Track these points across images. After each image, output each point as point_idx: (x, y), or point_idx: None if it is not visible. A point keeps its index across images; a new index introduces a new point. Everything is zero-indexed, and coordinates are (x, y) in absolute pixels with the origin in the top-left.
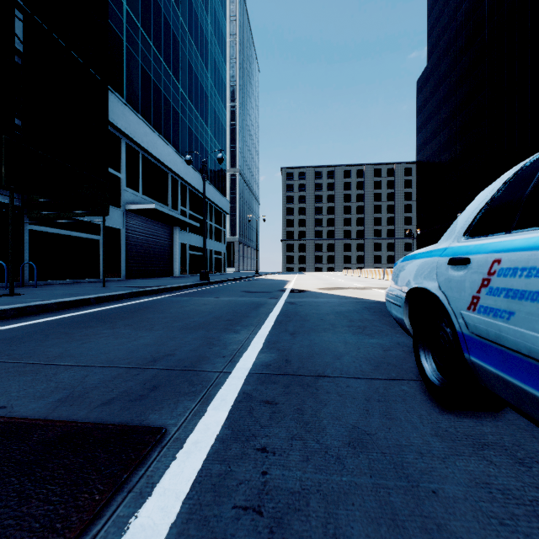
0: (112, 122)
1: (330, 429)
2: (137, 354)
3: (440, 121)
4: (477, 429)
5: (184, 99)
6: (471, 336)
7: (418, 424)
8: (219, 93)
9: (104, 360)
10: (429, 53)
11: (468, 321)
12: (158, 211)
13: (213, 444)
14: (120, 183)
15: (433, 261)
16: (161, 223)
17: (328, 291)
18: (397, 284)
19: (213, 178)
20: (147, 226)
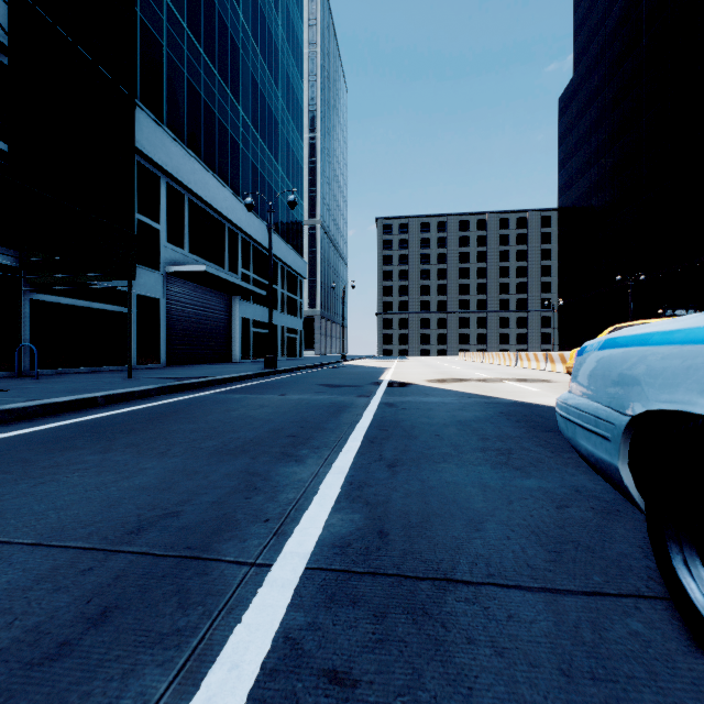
0: (147, 154)
1: None
2: (115, 513)
3: (591, 153)
4: None
5: (245, 126)
6: None
7: None
8: (293, 119)
9: (50, 526)
10: (575, 61)
11: None
12: (210, 275)
13: None
14: (159, 236)
15: None
16: (215, 291)
17: (442, 385)
18: (592, 391)
19: (285, 231)
20: (196, 295)
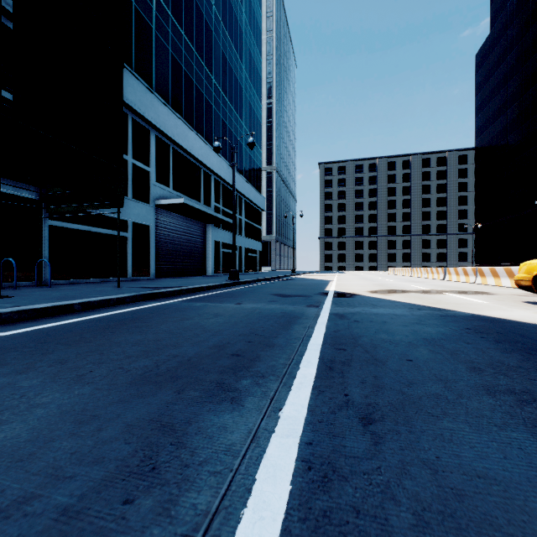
0: (139, 112)
1: None
2: None
3: (507, 96)
4: None
5: (217, 91)
6: None
7: None
8: (254, 86)
9: None
10: (491, 20)
11: None
12: (188, 206)
13: None
14: (149, 177)
15: None
16: (193, 220)
17: (385, 296)
18: None
19: (248, 173)
20: (179, 223)
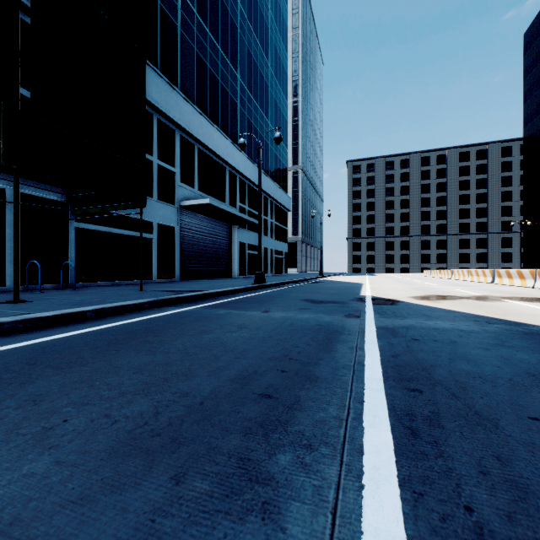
0: (164, 112)
1: None
2: None
3: None
4: None
5: (242, 89)
6: None
7: None
8: (280, 83)
9: None
10: None
11: None
12: (213, 207)
13: None
14: (174, 178)
15: None
16: (218, 221)
17: (435, 303)
18: None
19: (274, 173)
20: (204, 225)
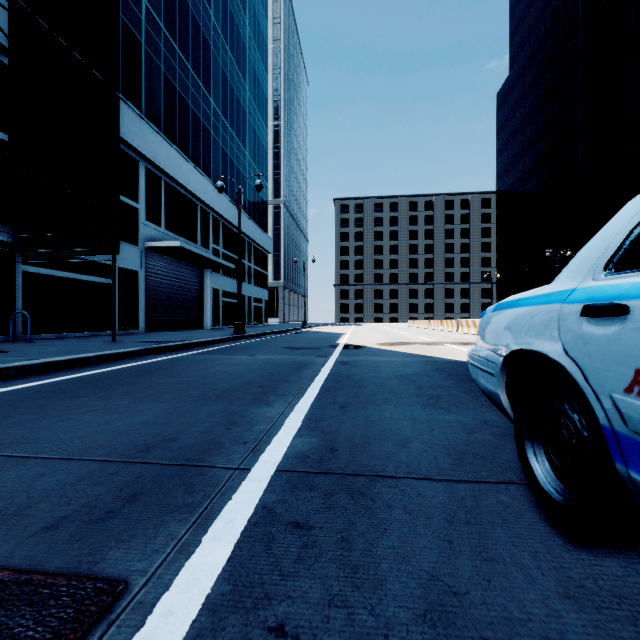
0: (127, 141)
1: (393, 583)
2: (126, 439)
3: (525, 142)
4: (632, 582)
5: (216, 115)
6: (632, 437)
7: (534, 570)
8: (259, 109)
9: (77, 448)
10: (511, 61)
11: (628, 412)
12: (184, 250)
13: (197, 616)
14: (138, 215)
15: (551, 310)
16: (188, 264)
17: (390, 347)
18: (487, 342)
19: (252, 210)
20: (172, 268)
